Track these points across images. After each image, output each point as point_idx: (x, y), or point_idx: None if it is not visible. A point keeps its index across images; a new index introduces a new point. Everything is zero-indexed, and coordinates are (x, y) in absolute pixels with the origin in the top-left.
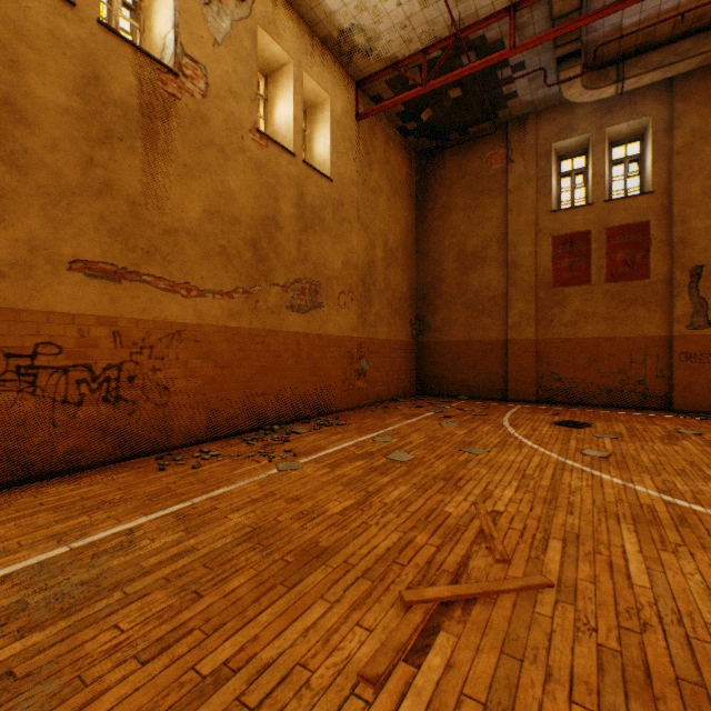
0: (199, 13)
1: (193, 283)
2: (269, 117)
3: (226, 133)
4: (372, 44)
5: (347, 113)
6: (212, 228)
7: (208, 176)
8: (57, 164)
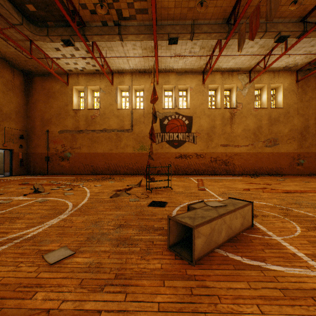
0: (240, 93)
1: (239, 145)
2: (260, 99)
3: (246, 113)
4: (296, 64)
5: (290, 83)
6: (243, 133)
7: (242, 123)
8: (218, 132)
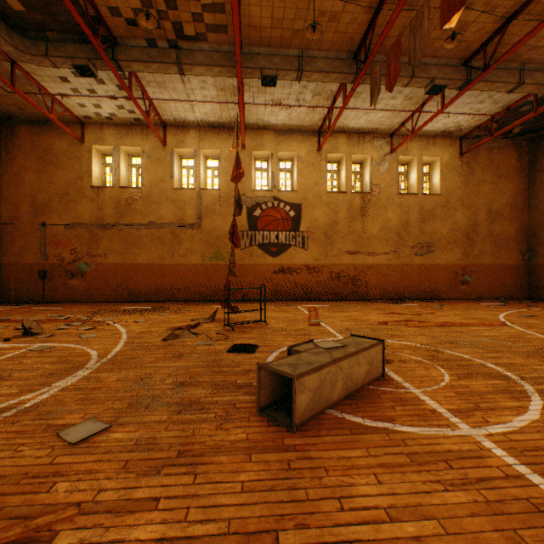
0: (377, 169)
1: (375, 252)
2: (408, 179)
3: (386, 201)
4: (459, 128)
5: (452, 157)
6: (381, 233)
7: (380, 217)
8: (343, 230)
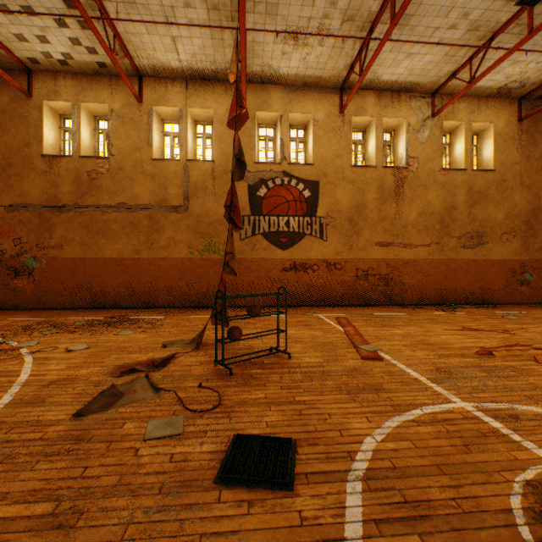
0: (414, 138)
1: (412, 243)
2: (451, 152)
3: (426, 179)
4: (523, 82)
5: (508, 124)
6: (420, 220)
7: (418, 199)
8: (372, 216)
